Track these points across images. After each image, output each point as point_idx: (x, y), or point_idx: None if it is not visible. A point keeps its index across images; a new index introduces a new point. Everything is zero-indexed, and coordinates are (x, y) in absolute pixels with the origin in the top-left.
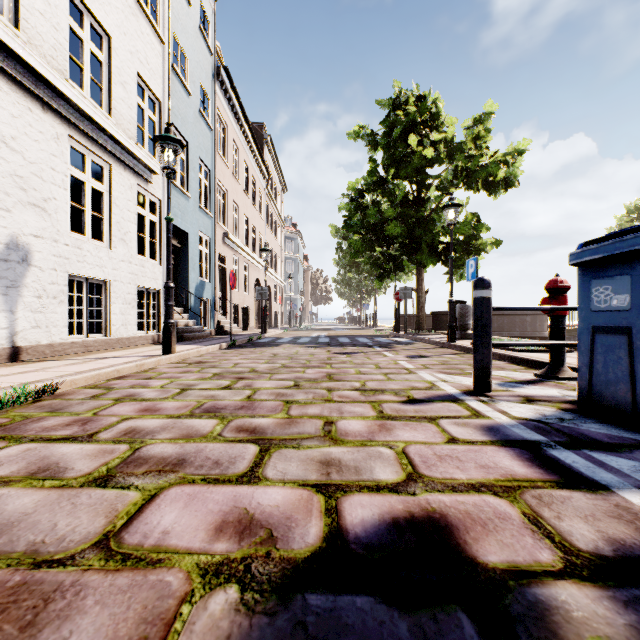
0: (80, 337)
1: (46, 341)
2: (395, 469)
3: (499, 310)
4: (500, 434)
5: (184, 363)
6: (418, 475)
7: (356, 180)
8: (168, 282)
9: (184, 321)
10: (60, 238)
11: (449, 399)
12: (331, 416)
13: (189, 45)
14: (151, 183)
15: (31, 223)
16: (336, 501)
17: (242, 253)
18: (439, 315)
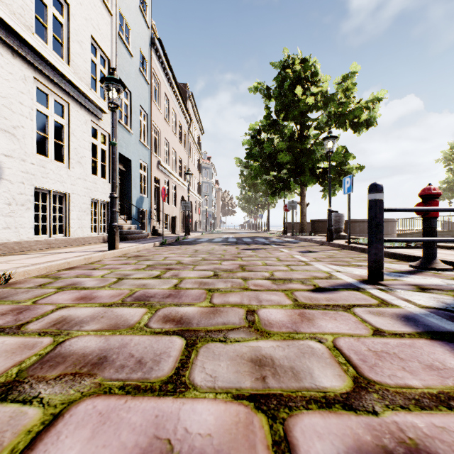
0: (44, 236)
1: (15, 239)
2: (336, 371)
3: (390, 211)
4: (421, 324)
5: (125, 257)
6: (366, 380)
7: (255, 123)
8: (112, 193)
9: (127, 225)
10: (27, 158)
11: (351, 287)
12: (251, 304)
13: (131, 19)
14: (102, 120)
15: (2, 145)
16: (283, 426)
17: (171, 177)
18: (316, 222)
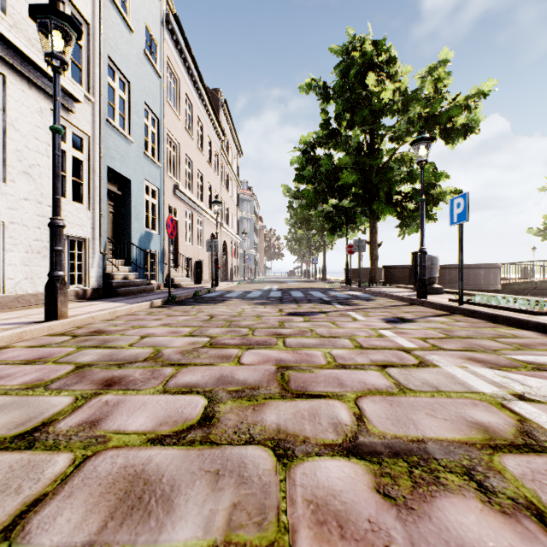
0: None
1: None
2: None
3: None
4: None
5: (68, 335)
6: None
7: (308, 134)
8: (53, 218)
9: (123, 274)
10: None
11: None
12: None
13: None
14: (73, 113)
15: None
16: None
17: (196, 207)
18: (391, 268)
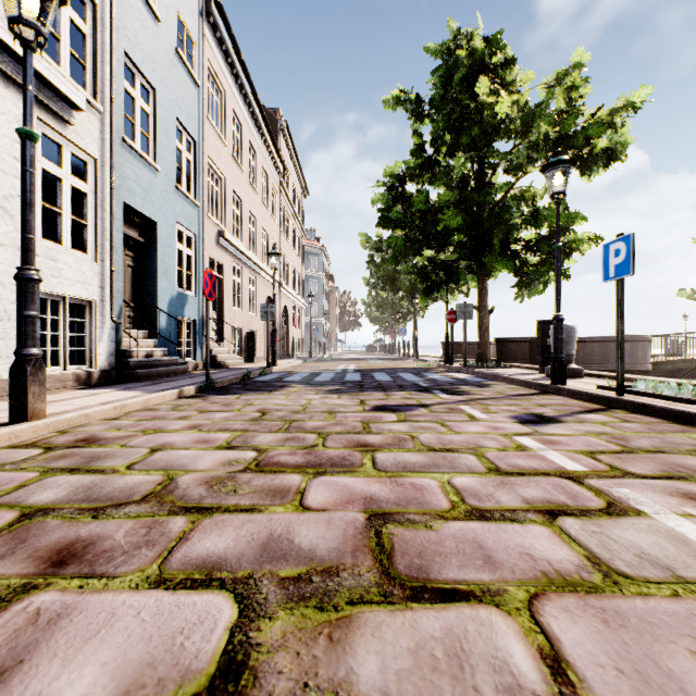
0: None
1: None
2: None
3: None
4: None
5: (39, 446)
6: None
7: (395, 164)
8: (22, 267)
9: (145, 350)
10: None
11: None
12: None
13: None
14: (72, 125)
15: None
16: None
17: (247, 262)
18: (506, 342)
